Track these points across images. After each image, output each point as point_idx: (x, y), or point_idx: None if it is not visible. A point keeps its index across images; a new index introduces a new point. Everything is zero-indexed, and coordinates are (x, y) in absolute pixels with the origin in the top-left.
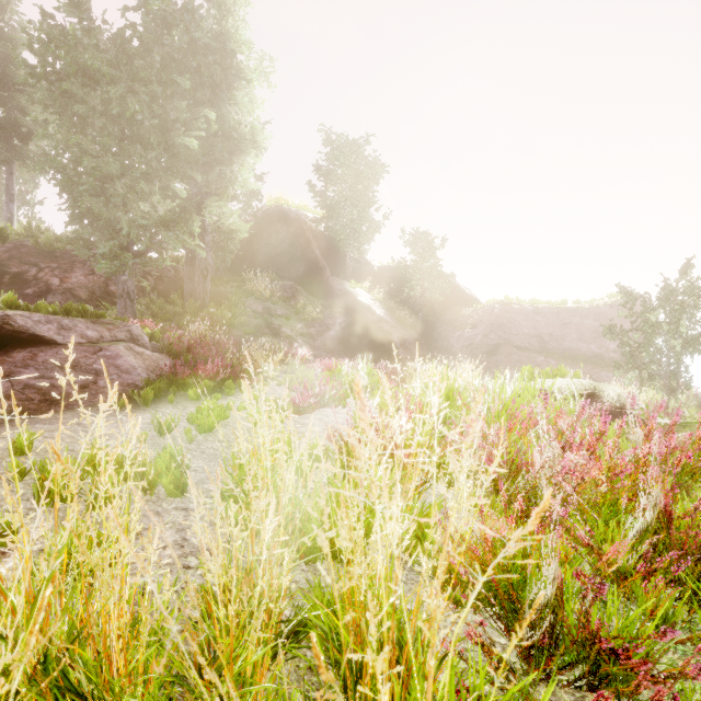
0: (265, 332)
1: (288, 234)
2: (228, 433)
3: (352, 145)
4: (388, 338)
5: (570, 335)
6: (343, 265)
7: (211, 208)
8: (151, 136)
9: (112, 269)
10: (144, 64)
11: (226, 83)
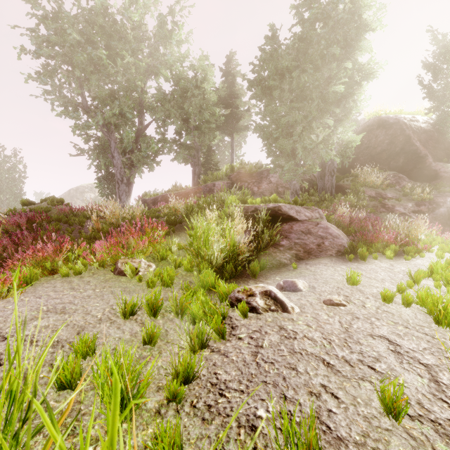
0: (382, 211)
1: (387, 136)
2: None
3: None
4: None
5: None
6: (444, 151)
7: (345, 129)
8: (313, 93)
9: (289, 178)
10: (312, 50)
11: (354, 40)
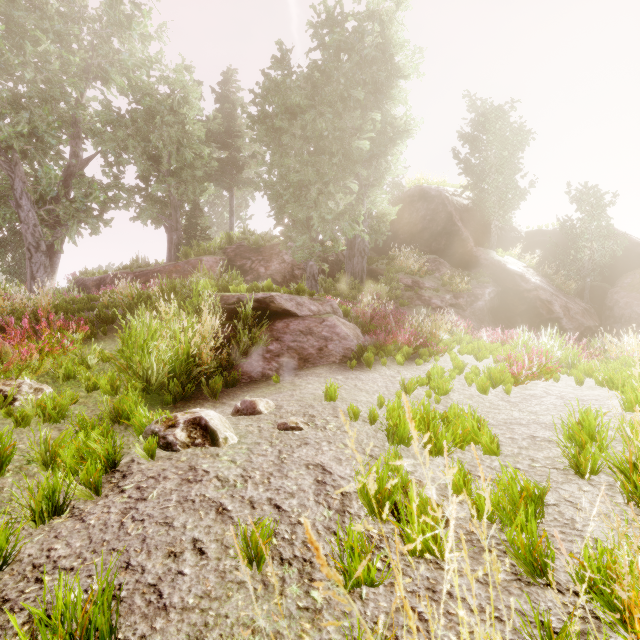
0: (417, 303)
1: (428, 211)
2: (461, 397)
3: (497, 110)
4: (547, 308)
5: None
6: (486, 234)
7: (374, 197)
8: (333, 146)
9: (304, 257)
10: (330, 89)
11: (385, 86)
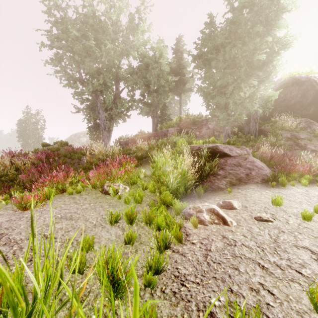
0: (296, 148)
1: (299, 91)
2: None
3: None
4: None
5: None
6: None
7: (266, 87)
8: (241, 62)
9: (223, 125)
10: (240, 30)
11: (273, 20)
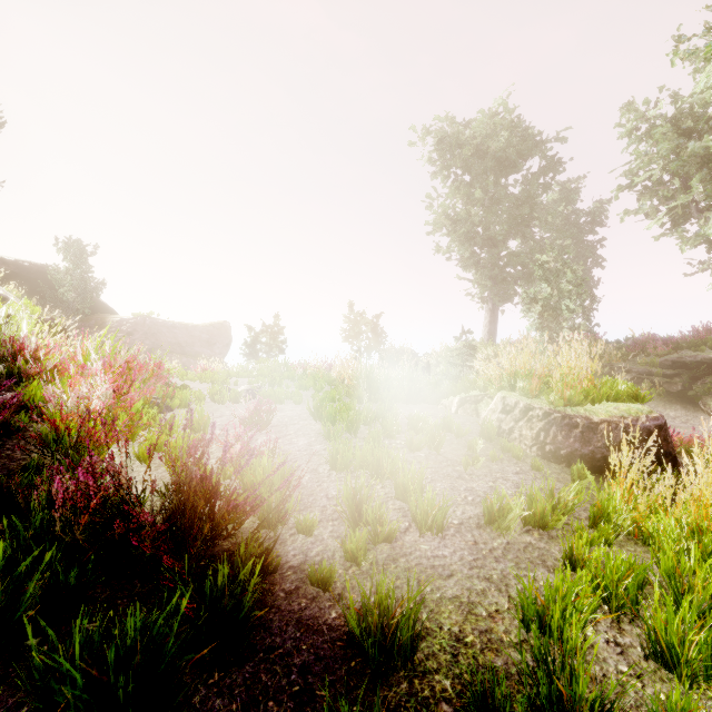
0: None
1: None
2: None
3: None
4: None
5: (196, 344)
6: None
7: None
8: None
9: None
10: None
11: None
